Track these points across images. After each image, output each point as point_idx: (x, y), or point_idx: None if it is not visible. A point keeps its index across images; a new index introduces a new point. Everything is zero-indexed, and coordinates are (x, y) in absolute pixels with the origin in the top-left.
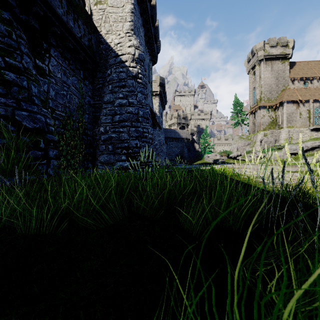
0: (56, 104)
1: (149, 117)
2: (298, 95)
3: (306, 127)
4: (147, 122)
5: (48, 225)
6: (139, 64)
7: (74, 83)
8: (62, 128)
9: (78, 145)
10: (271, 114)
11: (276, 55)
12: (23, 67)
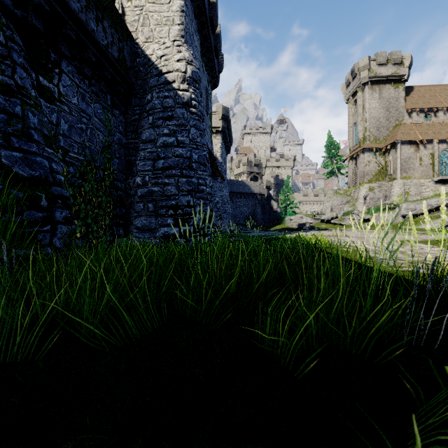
0: (71, 143)
1: (207, 163)
2: (417, 133)
3: (429, 178)
4: (204, 169)
5: (22, 344)
6: (193, 86)
7: (97, 112)
8: (80, 178)
9: (103, 203)
10: (379, 160)
11: (387, 77)
12: (16, 85)
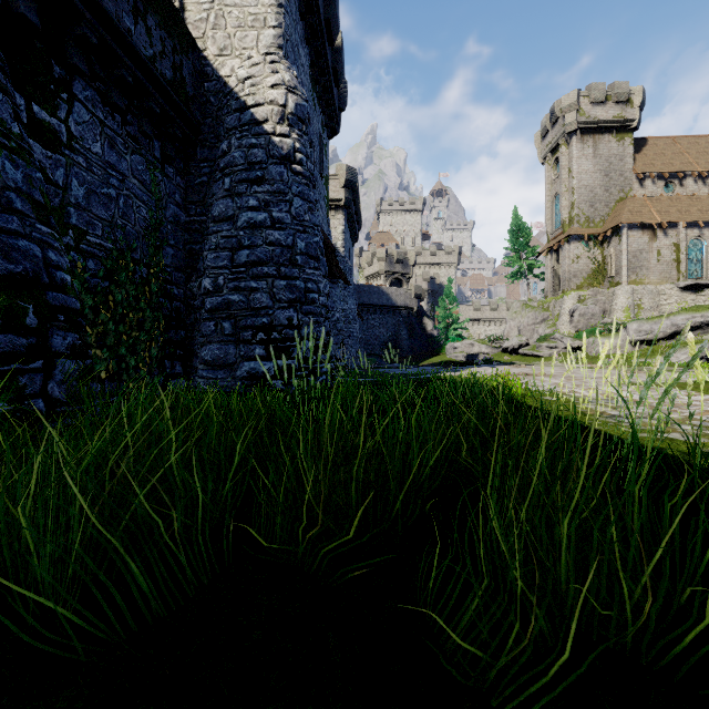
0: (90, 220)
1: (320, 256)
2: (653, 212)
3: (671, 283)
4: (315, 266)
5: None
6: (297, 129)
7: (137, 169)
8: (106, 278)
9: (147, 320)
10: (594, 254)
11: (605, 123)
12: None
